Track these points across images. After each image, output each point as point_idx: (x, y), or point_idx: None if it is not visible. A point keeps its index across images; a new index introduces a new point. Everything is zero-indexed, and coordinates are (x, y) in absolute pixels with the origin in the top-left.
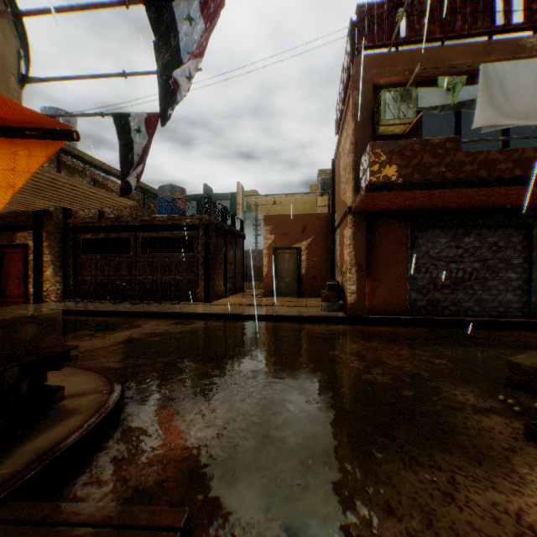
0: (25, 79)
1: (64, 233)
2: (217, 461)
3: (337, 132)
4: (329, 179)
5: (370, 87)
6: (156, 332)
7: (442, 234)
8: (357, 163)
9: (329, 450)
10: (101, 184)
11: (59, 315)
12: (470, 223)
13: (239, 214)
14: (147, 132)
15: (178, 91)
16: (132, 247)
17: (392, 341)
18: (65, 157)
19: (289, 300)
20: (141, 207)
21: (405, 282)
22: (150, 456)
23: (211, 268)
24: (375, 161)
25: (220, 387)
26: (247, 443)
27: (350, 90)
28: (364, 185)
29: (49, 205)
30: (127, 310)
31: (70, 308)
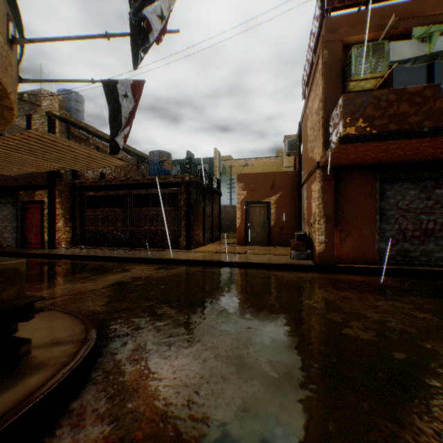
0: (14, 40)
1: (72, 191)
2: (185, 442)
3: (304, 97)
4: (295, 141)
5: (340, 46)
6: (141, 276)
7: (411, 186)
8: (327, 119)
9: (320, 437)
10: (102, 151)
11: (22, 264)
12: (441, 175)
13: (216, 175)
14: (133, 97)
15: (150, 33)
16: (126, 202)
17: (364, 290)
18: (73, 128)
19: (259, 249)
20: (135, 170)
21: (373, 233)
22: (110, 428)
23: (191, 220)
24: (348, 113)
25: (194, 337)
26: (220, 417)
27: (319, 51)
28: (336, 138)
29: (57, 166)
30: (119, 256)
31: (74, 253)
